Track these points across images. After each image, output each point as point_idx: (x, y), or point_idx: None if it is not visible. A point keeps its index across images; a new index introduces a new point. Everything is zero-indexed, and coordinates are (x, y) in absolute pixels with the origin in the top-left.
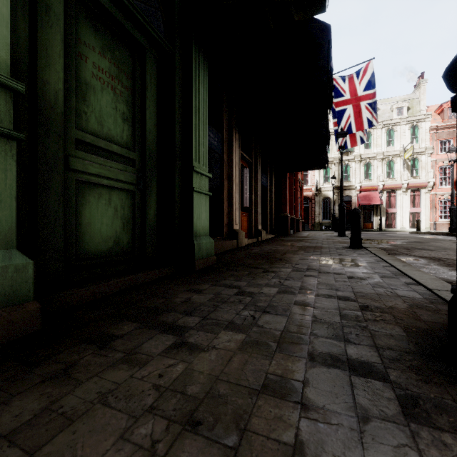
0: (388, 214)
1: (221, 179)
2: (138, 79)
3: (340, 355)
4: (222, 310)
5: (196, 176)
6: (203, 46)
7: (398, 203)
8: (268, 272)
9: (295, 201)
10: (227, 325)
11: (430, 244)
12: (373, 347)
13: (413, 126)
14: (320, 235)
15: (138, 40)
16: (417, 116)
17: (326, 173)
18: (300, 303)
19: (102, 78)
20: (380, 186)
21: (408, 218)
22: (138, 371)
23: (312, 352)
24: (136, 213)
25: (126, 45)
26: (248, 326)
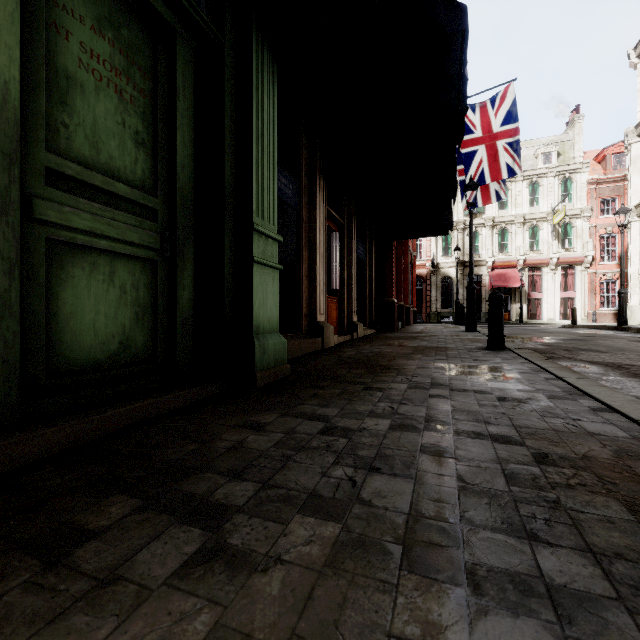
0: (531, 300)
1: (298, 247)
2: (163, 80)
3: (531, 578)
4: (297, 466)
5: (257, 239)
6: (270, 36)
7: (545, 286)
8: (372, 390)
9: (405, 281)
10: (305, 502)
11: (597, 343)
12: (587, 552)
13: (564, 178)
14: (441, 329)
15: (163, 15)
16: (570, 165)
17: (446, 242)
18: (431, 450)
19: (98, 71)
20: (520, 261)
21: (558, 306)
22: (110, 637)
23: (473, 569)
24: (160, 297)
25: (141, 22)
26: (343, 503)
